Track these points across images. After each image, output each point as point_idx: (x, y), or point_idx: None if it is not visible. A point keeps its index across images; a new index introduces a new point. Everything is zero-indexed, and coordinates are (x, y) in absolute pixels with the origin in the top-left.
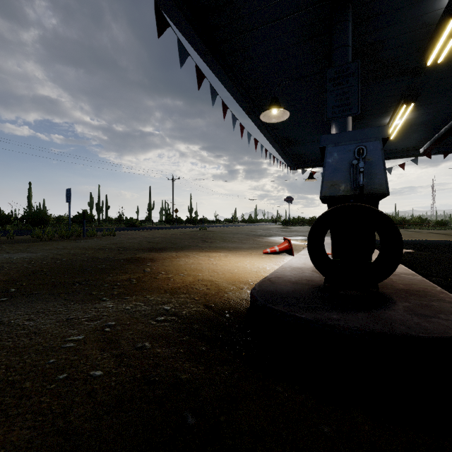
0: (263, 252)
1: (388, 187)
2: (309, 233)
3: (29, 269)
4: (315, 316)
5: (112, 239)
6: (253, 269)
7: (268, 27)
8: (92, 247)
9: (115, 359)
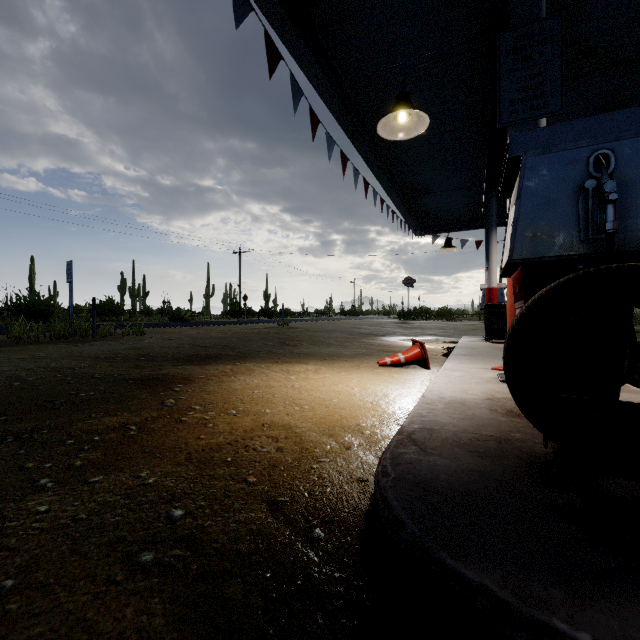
0: (378, 363)
1: None
2: (513, 336)
3: None
4: None
5: (138, 340)
6: (366, 397)
7: None
8: (94, 355)
9: None
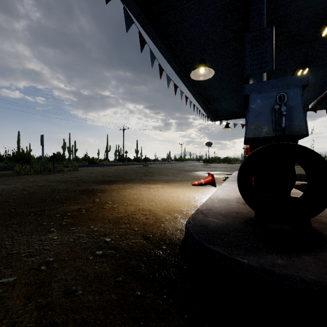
0: (191, 184)
1: (307, 129)
2: (240, 170)
3: None
4: (258, 261)
5: (75, 173)
6: (185, 199)
7: (197, 3)
8: (57, 180)
9: (38, 312)
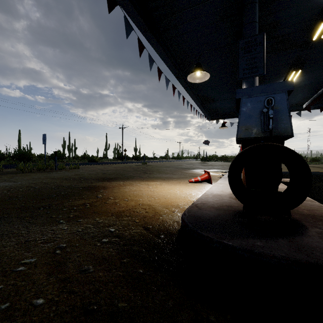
0: (188, 181)
1: (292, 130)
2: (230, 168)
3: (7, 195)
4: (241, 243)
5: (77, 171)
6: (182, 195)
7: (193, 10)
8: (60, 177)
9: (59, 284)
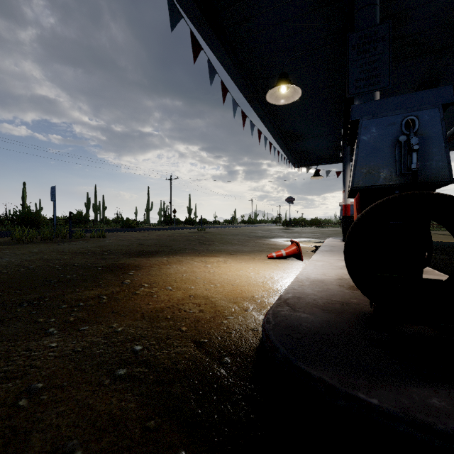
0: (267, 256)
1: (451, 172)
2: (349, 237)
3: None
4: (399, 402)
5: (101, 241)
6: (259, 279)
7: None
8: (72, 251)
9: None
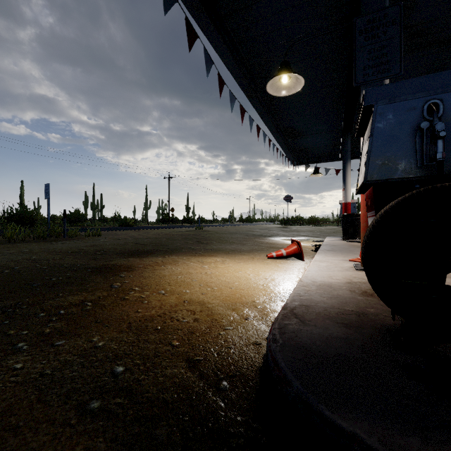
0: (267, 256)
1: None
2: (370, 237)
3: None
4: None
5: (96, 240)
6: (259, 281)
7: None
8: (64, 250)
9: None
